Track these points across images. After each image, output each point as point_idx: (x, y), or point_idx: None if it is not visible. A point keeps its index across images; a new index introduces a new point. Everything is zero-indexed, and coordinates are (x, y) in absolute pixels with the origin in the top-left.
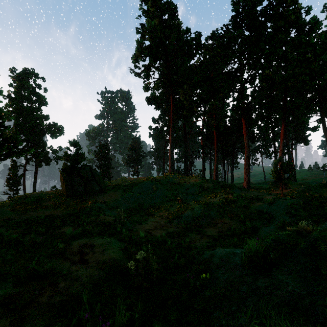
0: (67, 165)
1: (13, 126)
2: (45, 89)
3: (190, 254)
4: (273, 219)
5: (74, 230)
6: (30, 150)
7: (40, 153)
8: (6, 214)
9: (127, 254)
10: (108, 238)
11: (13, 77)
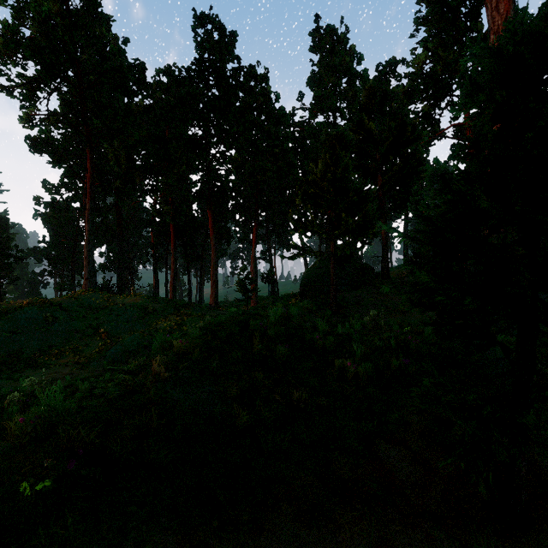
0: None
1: None
2: None
3: None
4: None
5: None
6: None
7: None
8: None
9: None
10: None
11: None
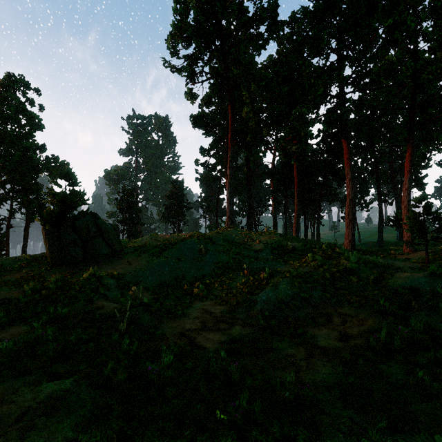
0: (52, 211)
1: None
2: (40, 106)
3: None
4: None
5: (0, 345)
6: None
7: (31, 200)
8: None
9: None
10: (58, 382)
11: None
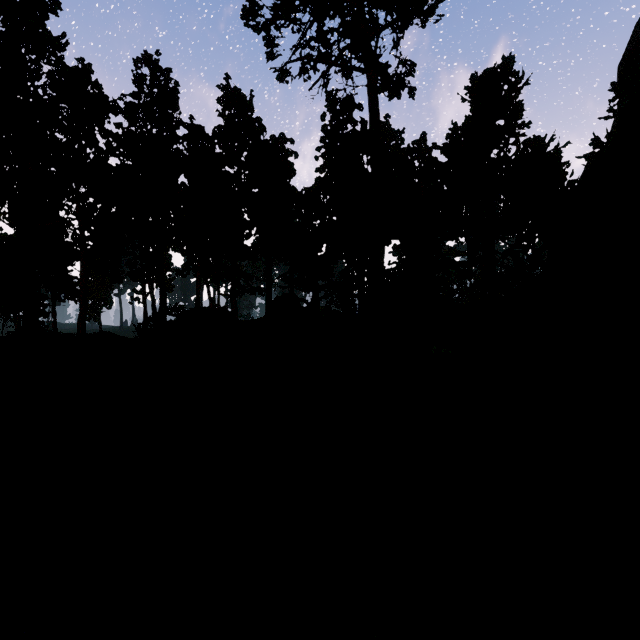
0: None
1: None
2: None
3: None
4: None
5: None
6: None
7: None
8: None
9: None
10: None
11: None
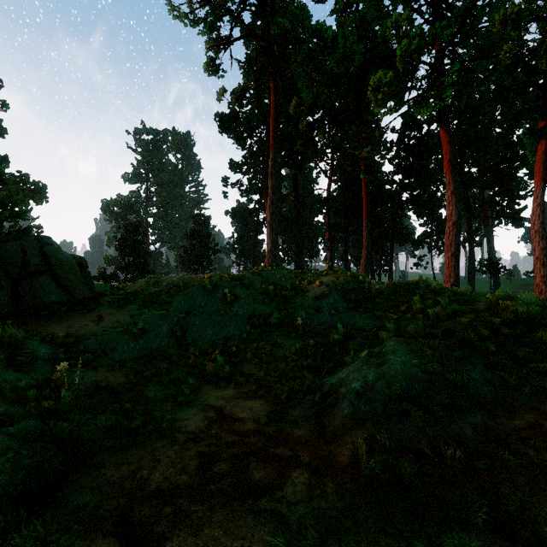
0: None
1: None
2: (2, 103)
3: None
4: None
5: None
6: None
7: None
8: None
9: None
10: None
11: None
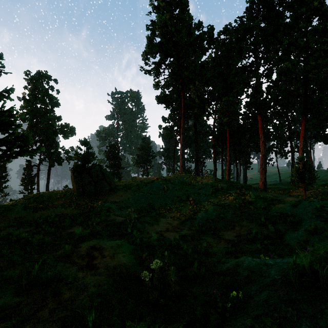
0: (78, 164)
1: (27, 127)
2: (57, 90)
3: (210, 261)
4: (300, 223)
5: (83, 231)
6: (41, 149)
7: (52, 153)
8: (18, 212)
9: (139, 259)
10: (118, 240)
11: (28, 80)
